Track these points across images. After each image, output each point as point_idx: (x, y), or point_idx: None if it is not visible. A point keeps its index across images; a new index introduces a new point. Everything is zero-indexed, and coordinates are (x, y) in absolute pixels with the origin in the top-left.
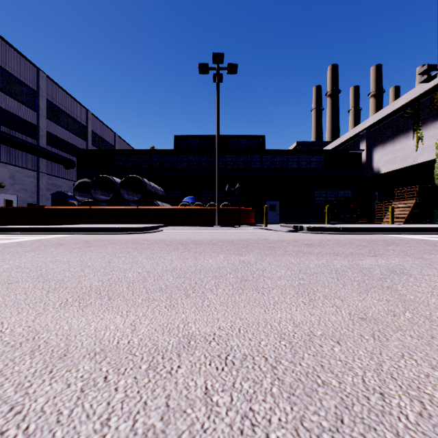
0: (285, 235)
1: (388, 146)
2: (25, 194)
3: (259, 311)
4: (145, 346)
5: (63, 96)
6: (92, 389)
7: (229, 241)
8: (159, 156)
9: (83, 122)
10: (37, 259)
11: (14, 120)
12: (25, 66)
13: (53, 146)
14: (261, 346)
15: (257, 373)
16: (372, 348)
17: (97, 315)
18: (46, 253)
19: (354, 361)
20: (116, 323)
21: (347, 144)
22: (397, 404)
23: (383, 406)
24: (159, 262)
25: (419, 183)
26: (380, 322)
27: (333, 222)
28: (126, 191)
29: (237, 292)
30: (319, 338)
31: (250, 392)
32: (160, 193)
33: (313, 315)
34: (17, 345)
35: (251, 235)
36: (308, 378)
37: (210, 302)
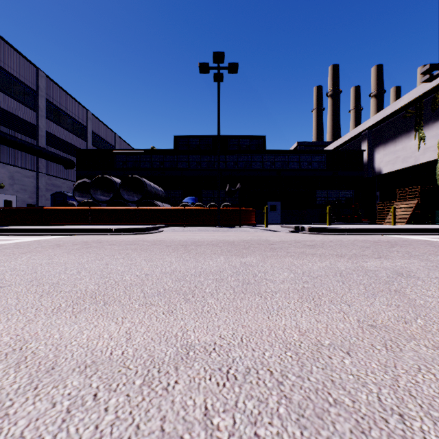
0: (287, 235)
1: (389, 146)
2: (25, 194)
3: (262, 317)
4: (140, 358)
5: (63, 96)
6: (80, 409)
7: (230, 242)
8: (160, 156)
9: (83, 122)
10: (33, 260)
11: (13, 120)
12: (25, 65)
13: (52, 146)
14: (265, 358)
15: (262, 389)
16: (385, 360)
17: (91, 322)
18: (43, 255)
19: (367, 375)
20: (110, 331)
21: (348, 144)
22: (419, 427)
23: (404, 430)
24: (158, 264)
25: (421, 183)
26: (392, 330)
27: (334, 223)
28: (126, 191)
29: (238, 296)
30: (327, 348)
31: (254, 413)
32: (160, 193)
33: (319, 322)
34: (2, 357)
35: (252, 236)
36: (319, 396)
37: (210, 307)
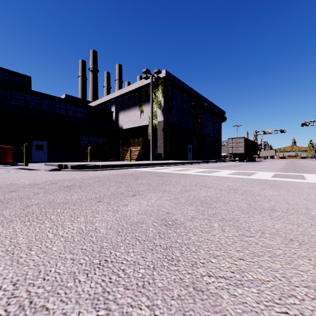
0: (46, 175)
1: (127, 112)
2: None
3: None
4: None
5: None
6: None
7: None
8: None
9: None
10: None
11: None
12: None
13: None
14: None
15: None
16: None
17: None
18: None
19: None
20: None
21: (103, 106)
22: None
23: None
24: None
25: (141, 137)
26: None
27: (94, 160)
28: None
29: None
30: None
31: None
32: None
33: None
34: None
35: None
36: None
37: None
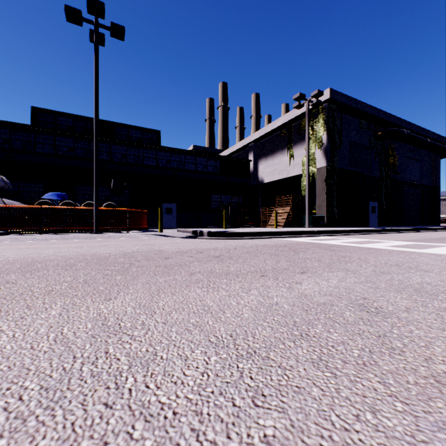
0: (185, 242)
1: (270, 159)
2: None
3: None
4: None
5: None
6: None
7: (101, 259)
8: (3, 130)
9: None
10: None
11: None
12: None
13: None
14: None
15: None
16: None
17: None
18: None
19: None
20: None
21: (238, 154)
22: None
23: None
24: None
25: (290, 193)
26: None
27: (228, 226)
28: None
29: None
30: None
31: None
32: (1, 184)
33: None
34: None
35: (141, 245)
36: None
37: None
